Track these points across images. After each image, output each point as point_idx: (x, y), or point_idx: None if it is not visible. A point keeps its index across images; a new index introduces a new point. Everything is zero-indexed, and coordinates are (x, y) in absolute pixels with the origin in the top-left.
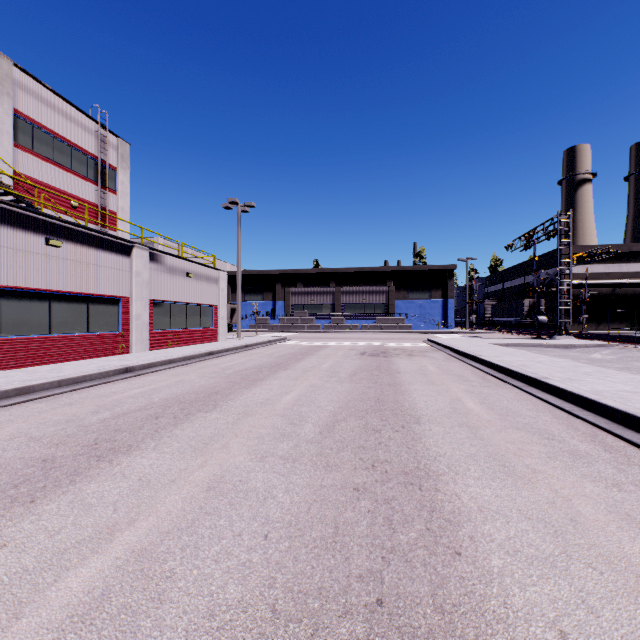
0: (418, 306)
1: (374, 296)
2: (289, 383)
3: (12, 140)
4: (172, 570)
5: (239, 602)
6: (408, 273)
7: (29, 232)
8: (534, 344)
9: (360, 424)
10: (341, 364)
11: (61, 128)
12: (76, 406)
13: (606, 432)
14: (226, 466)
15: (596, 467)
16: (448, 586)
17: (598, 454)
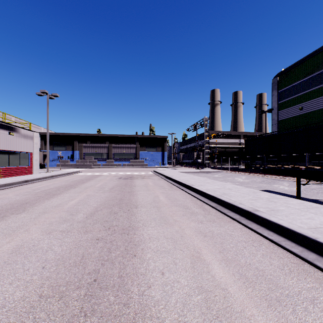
0: (151, 155)
1: (129, 149)
2: (75, 195)
3: None
4: None
5: (21, 297)
6: (146, 138)
7: None
8: (196, 171)
9: (108, 211)
10: (107, 184)
11: None
12: None
13: (206, 204)
14: (26, 240)
15: (197, 217)
16: (126, 268)
17: (200, 212)
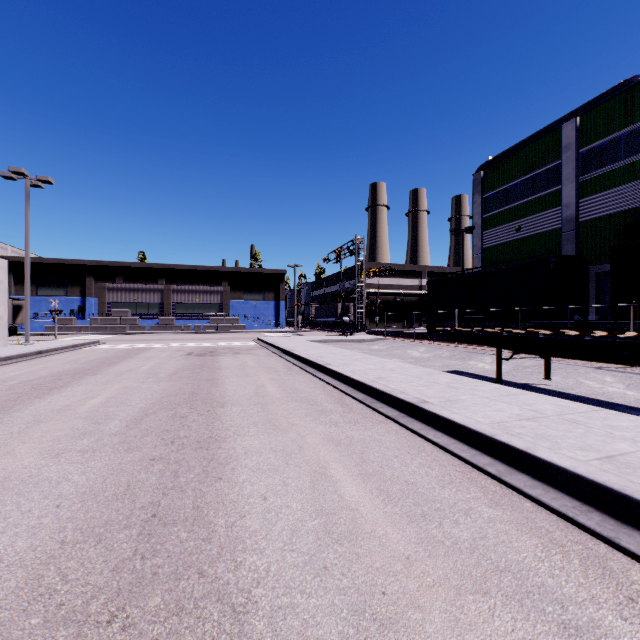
0: (253, 307)
1: (209, 296)
2: (97, 388)
3: None
4: None
5: (29, 547)
6: (244, 274)
7: None
8: (339, 340)
9: (169, 414)
10: (163, 365)
11: None
12: None
13: (349, 396)
14: (11, 468)
15: (331, 417)
16: (206, 496)
17: (336, 409)
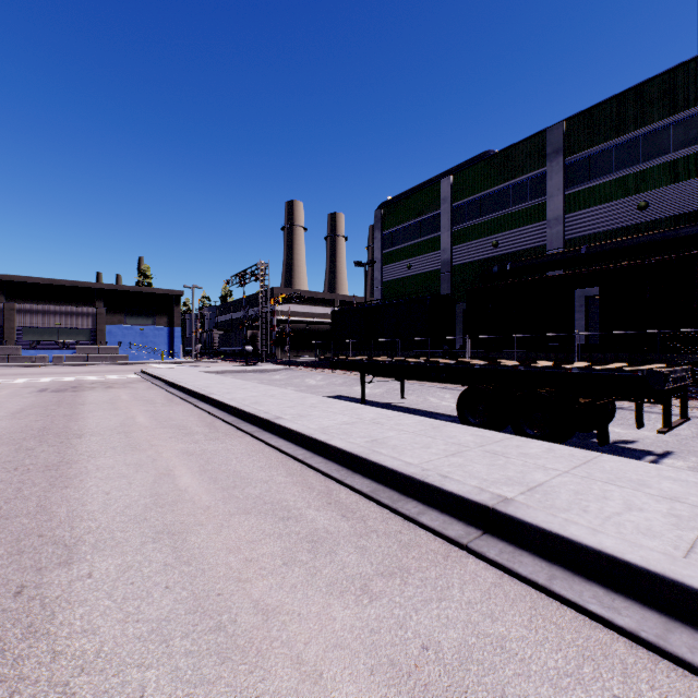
0: (139, 333)
1: (75, 319)
2: None
3: None
4: None
5: None
6: (126, 294)
7: None
8: (239, 370)
9: (12, 448)
10: (3, 404)
11: None
12: None
13: (221, 420)
14: None
15: (195, 437)
16: (52, 498)
17: (203, 431)
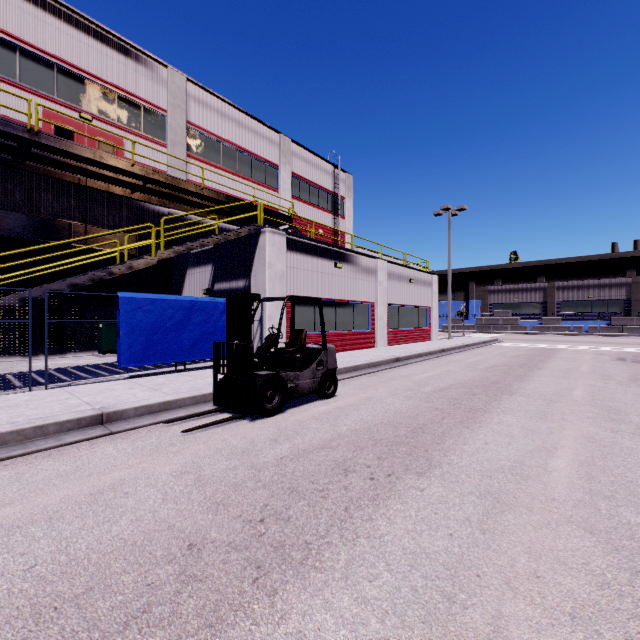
0: None
1: (606, 290)
2: (561, 381)
3: (290, 194)
4: (623, 474)
5: None
6: None
7: (327, 260)
8: None
9: None
10: (603, 368)
11: (313, 177)
12: (398, 381)
13: None
14: (585, 431)
15: None
16: None
17: None
